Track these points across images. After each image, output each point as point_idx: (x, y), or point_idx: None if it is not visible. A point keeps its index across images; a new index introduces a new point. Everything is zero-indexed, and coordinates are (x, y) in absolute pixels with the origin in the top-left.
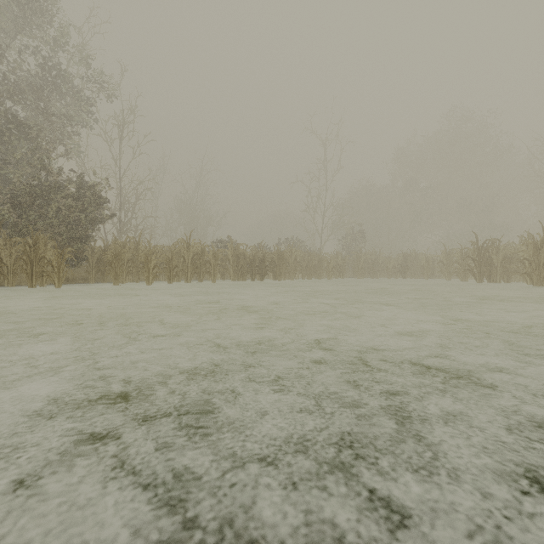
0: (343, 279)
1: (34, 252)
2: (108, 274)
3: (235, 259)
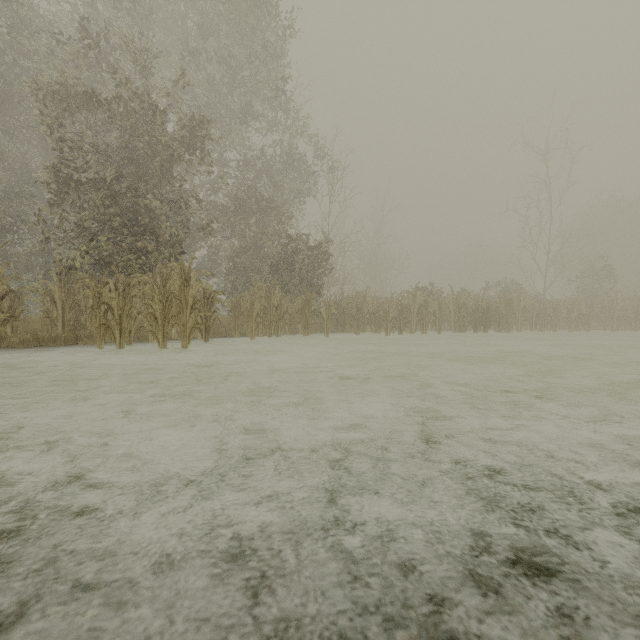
0: (589, 331)
1: (307, 308)
2: (351, 325)
3: (457, 310)
